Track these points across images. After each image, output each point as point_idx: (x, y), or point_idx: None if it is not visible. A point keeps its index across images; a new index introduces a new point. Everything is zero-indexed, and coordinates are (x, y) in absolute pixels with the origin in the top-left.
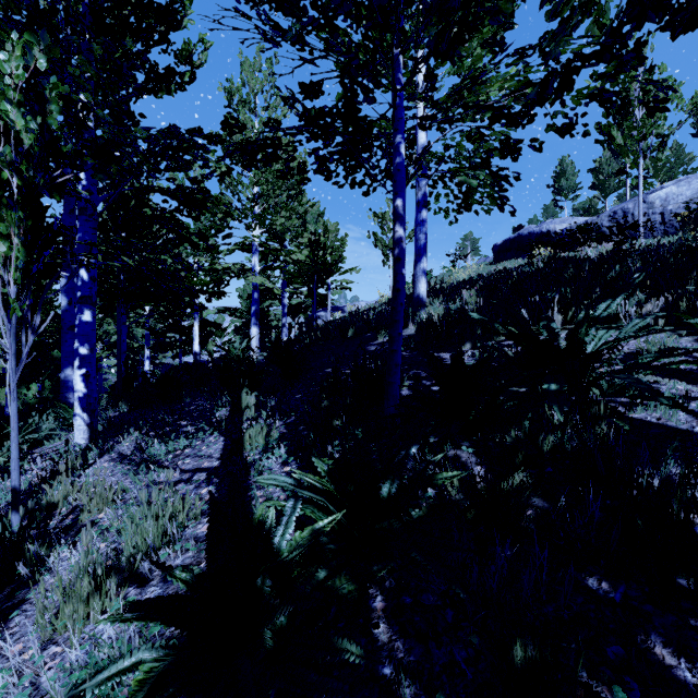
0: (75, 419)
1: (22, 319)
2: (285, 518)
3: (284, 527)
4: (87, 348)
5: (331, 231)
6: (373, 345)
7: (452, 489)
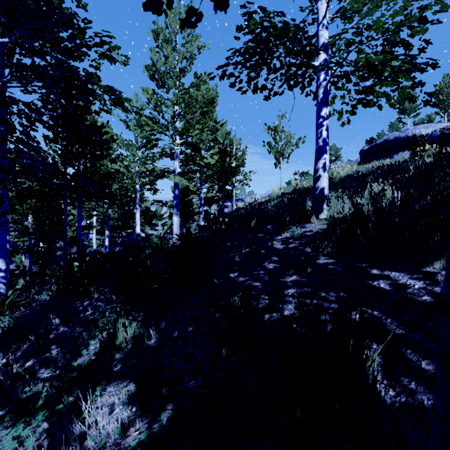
0: None
1: None
2: None
3: None
4: None
5: (235, 144)
6: (277, 240)
7: None
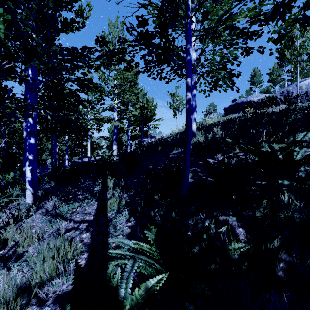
0: (26, 191)
1: (6, 142)
2: (127, 275)
3: (126, 282)
4: (32, 156)
5: (149, 102)
6: (171, 154)
7: None
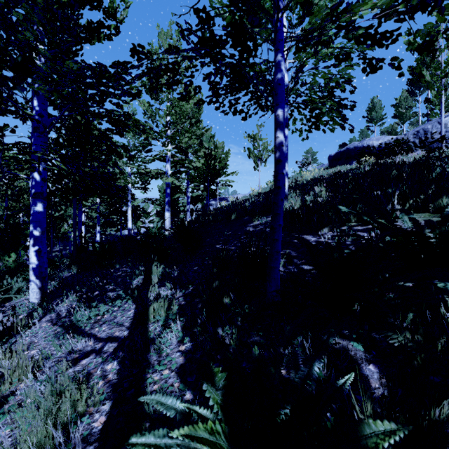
0: (30, 284)
1: (6, 207)
2: None
3: None
4: (39, 231)
5: (219, 148)
6: (250, 226)
7: (362, 417)
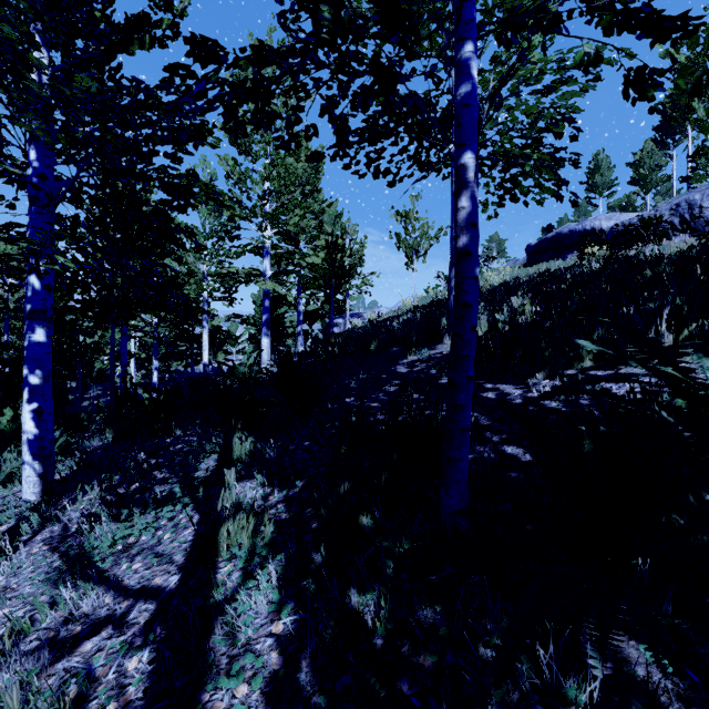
0: (24, 468)
1: None
2: None
3: None
4: (39, 376)
5: (349, 233)
6: (402, 364)
7: None
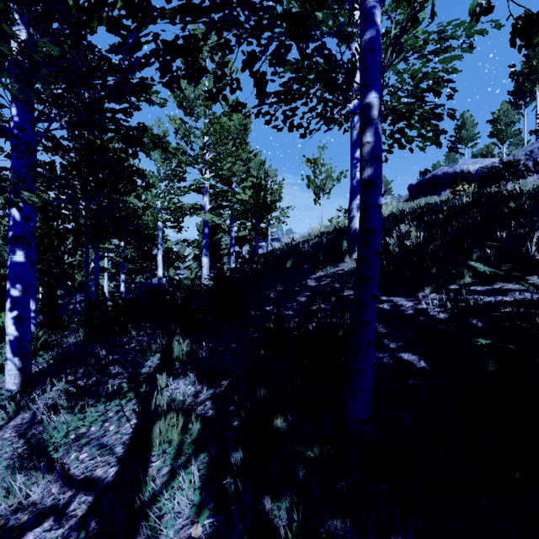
0: (6, 363)
1: None
2: None
3: None
4: (19, 289)
5: (270, 176)
6: (311, 279)
7: None
